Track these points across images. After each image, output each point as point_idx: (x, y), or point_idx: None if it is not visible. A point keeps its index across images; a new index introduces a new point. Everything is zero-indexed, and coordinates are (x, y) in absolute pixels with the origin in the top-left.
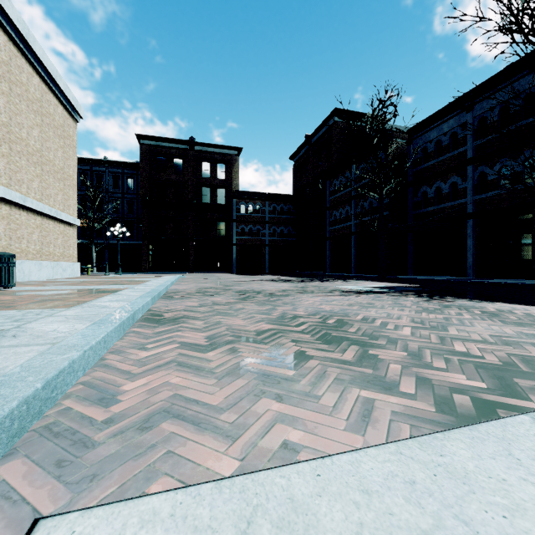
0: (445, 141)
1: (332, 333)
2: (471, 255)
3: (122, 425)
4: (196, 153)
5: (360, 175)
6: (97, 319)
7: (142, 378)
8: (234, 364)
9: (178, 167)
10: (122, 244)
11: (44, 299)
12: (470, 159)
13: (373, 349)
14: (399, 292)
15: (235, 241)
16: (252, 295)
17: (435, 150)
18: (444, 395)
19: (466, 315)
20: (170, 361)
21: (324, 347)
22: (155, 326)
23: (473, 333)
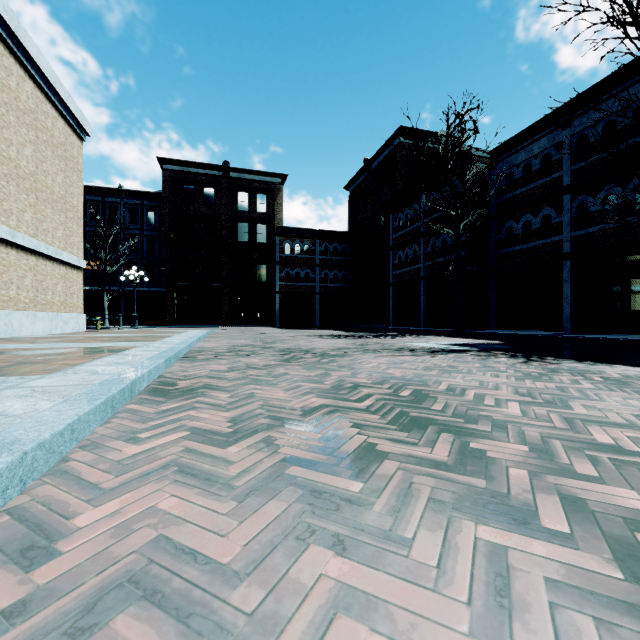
0: (535, 165)
1: (410, 413)
2: (567, 304)
3: (39, 622)
4: (230, 181)
5: (431, 208)
6: (75, 393)
7: (114, 498)
8: (267, 468)
9: (209, 198)
10: (141, 291)
11: (22, 362)
12: (566, 186)
13: (474, 439)
14: (484, 350)
15: (278, 287)
16: (299, 355)
17: (524, 176)
18: (621, 536)
19: (584, 383)
20: (167, 463)
21: (402, 436)
22: (162, 401)
23: (608, 411)
